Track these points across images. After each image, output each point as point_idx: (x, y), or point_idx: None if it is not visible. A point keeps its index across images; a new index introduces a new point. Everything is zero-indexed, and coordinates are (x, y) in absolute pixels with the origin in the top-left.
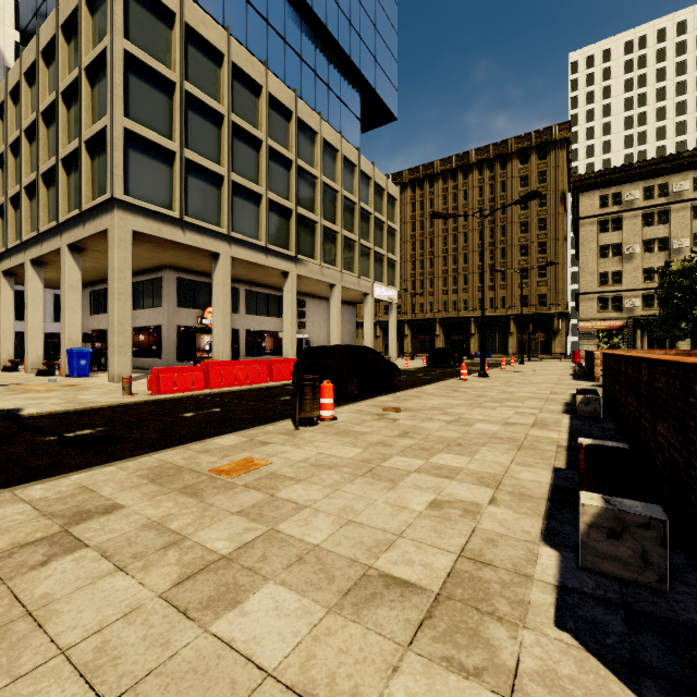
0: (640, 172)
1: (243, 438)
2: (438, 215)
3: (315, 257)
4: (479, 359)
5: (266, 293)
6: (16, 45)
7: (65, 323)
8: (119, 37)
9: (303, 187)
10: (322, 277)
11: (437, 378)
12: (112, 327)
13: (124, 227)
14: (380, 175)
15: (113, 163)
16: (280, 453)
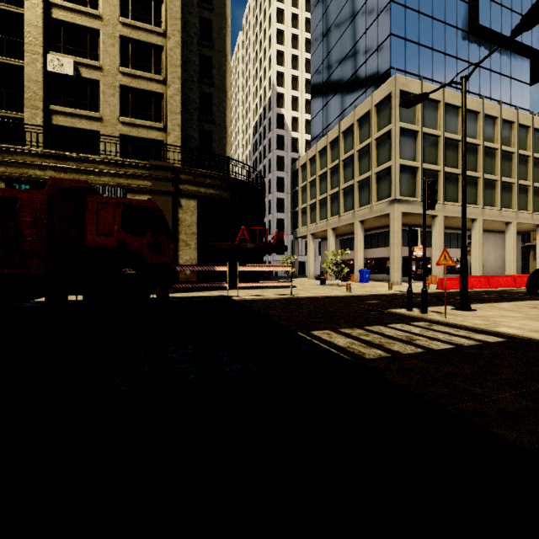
0: None
1: None
2: None
3: (495, 205)
4: None
5: (448, 232)
6: (291, 118)
7: (357, 258)
8: (397, 122)
9: (486, 159)
10: (501, 218)
11: None
12: (393, 259)
13: (398, 211)
14: None
15: (395, 183)
16: None
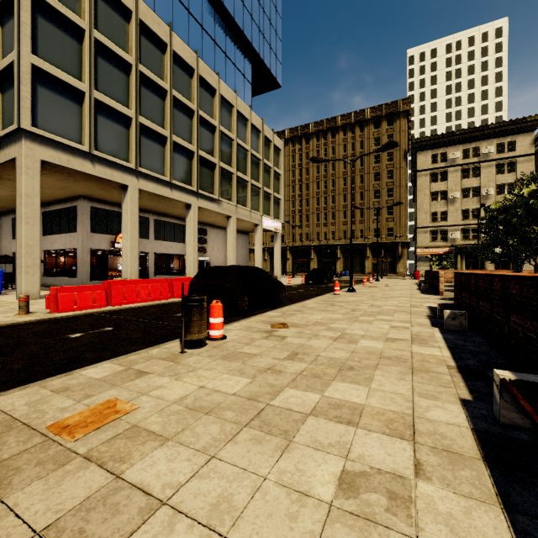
0: (460, 138)
1: (119, 366)
2: (315, 159)
3: (214, 193)
4: (344, 277)
5: (172, 222)
6: None
7: None
8: None
9: (203, 134)
10: (220, 209)
11: (315, 293)
12: (20, 248)
13: (32, 156)
14: (268, 130)
15: (20, 96)
16: (154, 389)
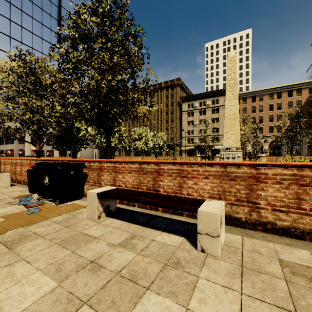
0: (198, 97)
1: None
2: None
3: None
4: None
5: None
6: None
7: None
8: None
9: None
10: None
11: None
12: None
13: None
14: None
15: None
16: None
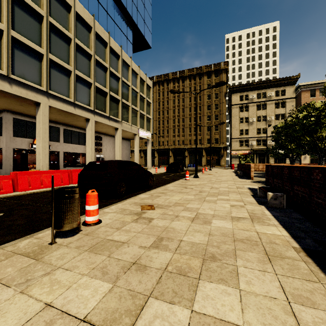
0: (256, 86)
1: None
2: (173, 91)
3: (106, 112)
4: (190, 168)
5: (77, 131)
6: None
7: None
8: None
9: (98, 72)
10: (110, 123)
11: (173, 179)
12: None
13: None
14: (142, 74)
15: None
16: None
